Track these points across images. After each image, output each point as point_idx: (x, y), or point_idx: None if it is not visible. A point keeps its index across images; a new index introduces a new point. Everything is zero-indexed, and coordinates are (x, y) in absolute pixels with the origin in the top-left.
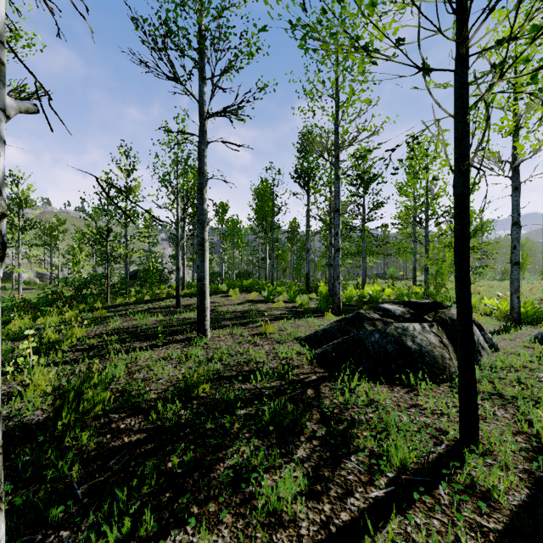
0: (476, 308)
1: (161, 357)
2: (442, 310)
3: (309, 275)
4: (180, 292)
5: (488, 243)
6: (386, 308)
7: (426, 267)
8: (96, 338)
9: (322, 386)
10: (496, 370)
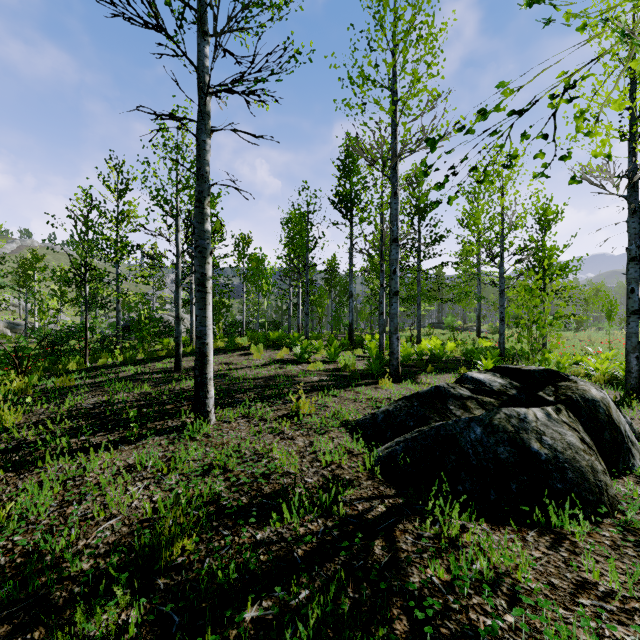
0: (566, 368)
1: (128, 465)
2: (564, 383)
3: (352, 325)
4: (180, 350)
5: (574, 287)
6: (476, 378)
7: (501, 316)
8: (33, 428)
9: (399, 531)
10: None
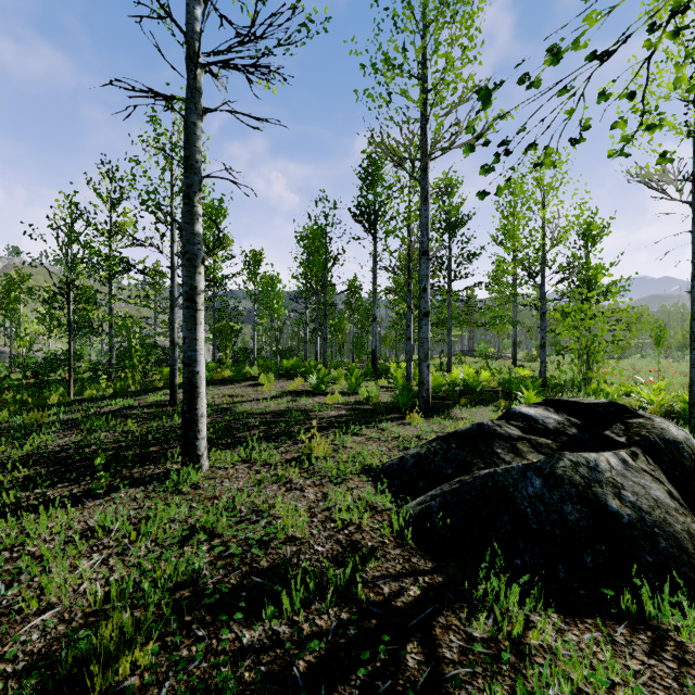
0: (615, 400)
1: (88, 528)
2: (636, 419)
3: (376, 353)
4: (176, 380)
5: (622, 309)
6: (526, 414)
7: (542, 342)
8: None
9: (440, 628)
10: None
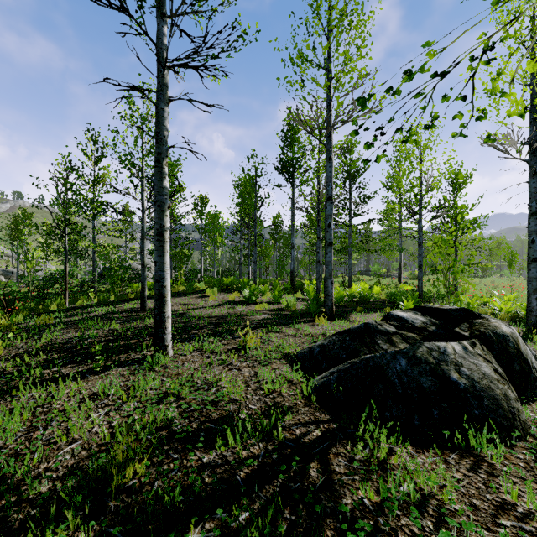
0: (475, 308)
1: (93, 393)
2: (477, 320)
3: (294, 272)
4: (145, 293)
5: (481, 239)
6: (400, 316)
7: (420, 264)
8: (11, 360)
9: (333, 454)
10: None
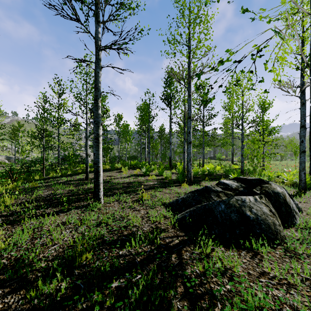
0: (273, 178)
1: (63, 222)
2: (265, 184)
3: (171, 158)
4: (88, 170)
5: (277, 139)
6: (225, 183)
7: (242, 153)
8: (19, 205)
9: (184, 251)
10: (310, 231)
